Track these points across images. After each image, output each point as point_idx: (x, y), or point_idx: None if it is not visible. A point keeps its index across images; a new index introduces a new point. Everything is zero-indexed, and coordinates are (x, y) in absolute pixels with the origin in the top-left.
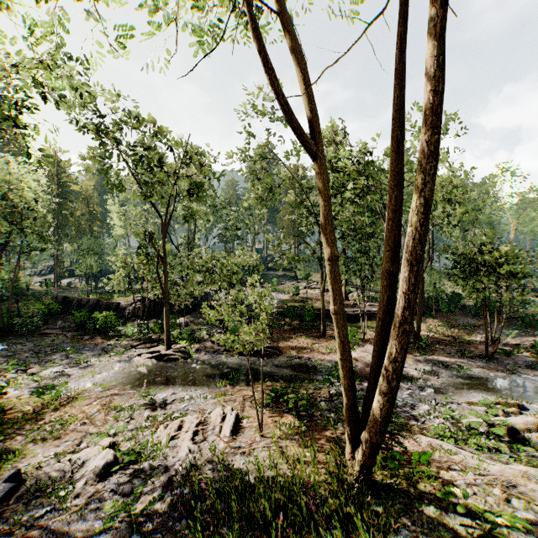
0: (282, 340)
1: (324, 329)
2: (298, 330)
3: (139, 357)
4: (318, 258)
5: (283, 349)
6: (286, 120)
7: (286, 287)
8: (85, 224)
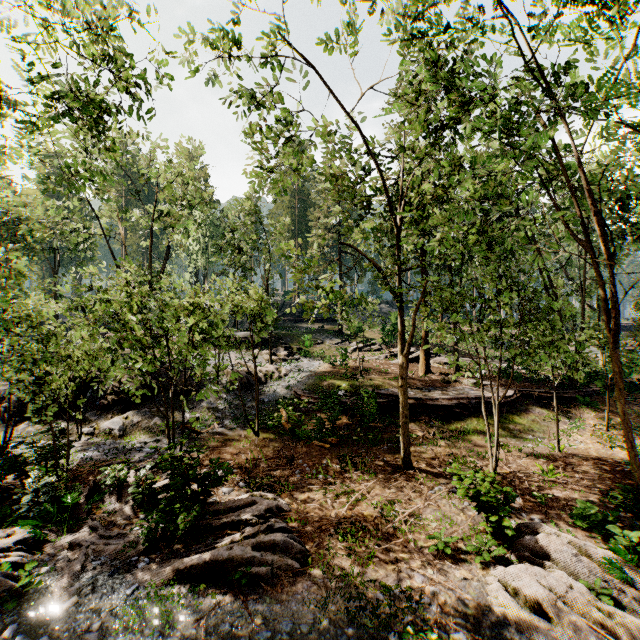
0: (314, 488)
1: (406, 453)
2: (349, 446)
3: None
4: (395, 294)
5: (313, 531)
6: None
7: (325, 349)
8: None
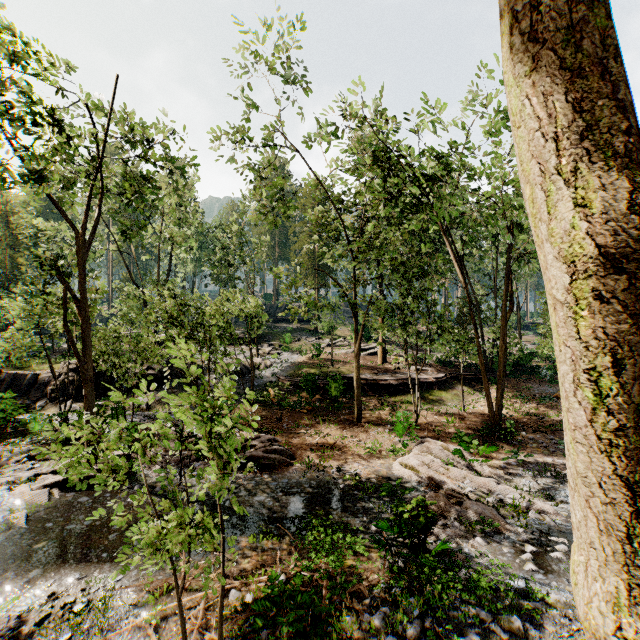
0: (296, 432)
1: (358, 411)
2: (320, 411)
3: (28, 486)
4: (350, 304)
5: (297, 450)
6: (301, 84)
7: (302, 345)
8: (4, 253)
